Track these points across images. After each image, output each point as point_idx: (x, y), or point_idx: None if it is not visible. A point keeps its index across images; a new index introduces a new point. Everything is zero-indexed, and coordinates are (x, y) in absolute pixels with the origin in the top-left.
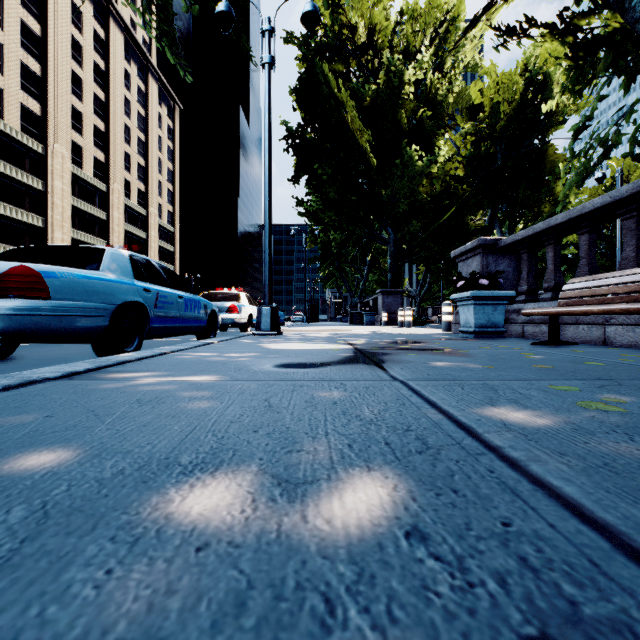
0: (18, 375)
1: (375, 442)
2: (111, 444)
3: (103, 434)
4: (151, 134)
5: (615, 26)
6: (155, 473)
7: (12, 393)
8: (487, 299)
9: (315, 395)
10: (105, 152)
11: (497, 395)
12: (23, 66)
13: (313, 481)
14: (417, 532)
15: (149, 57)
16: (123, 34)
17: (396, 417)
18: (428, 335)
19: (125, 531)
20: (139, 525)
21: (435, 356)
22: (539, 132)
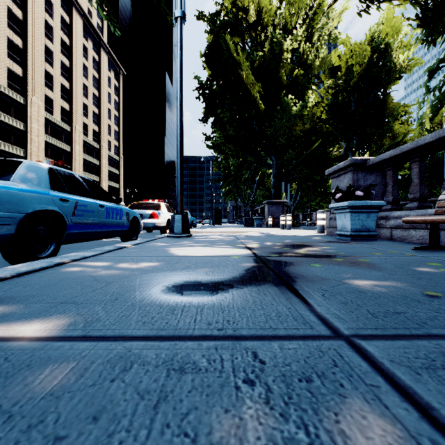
0: None
1: None
2: None
3: None
4: (103, 91)
5: None
6: None
7: None
8: (361, 208)
9: (202, 440)
10: (69, 103)
11: None
12: (9, 41)
13: None
14: None
15: (101, 36)
16: (82, 20)
17: None
18: (309, 237)
19: None
20: None
21: (342, 268)
22: (382, 86)
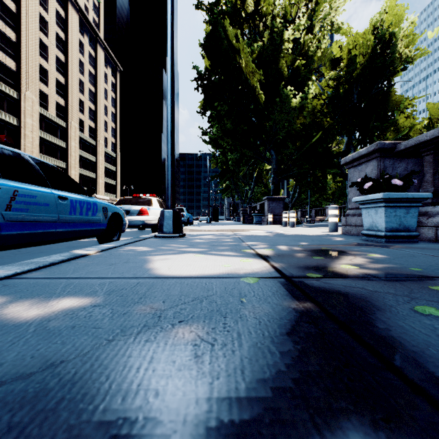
0: None
1: None
2: None
3: None
4: (99, 87)
5: None
6: None
7: None
8: (399, 201)
9: None
10: (65, 99)
11: None
12: (2, 34)
13: None
14: None
15: (98, 32)
16: (78, 15)
17: None
18: (327, 237)
19: None
20: None
21: None
22: (386, 77)
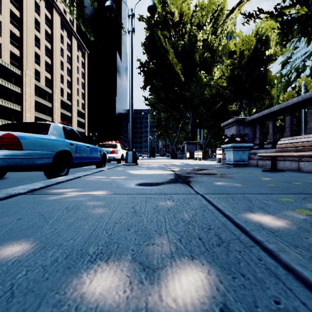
0: (5, 191)
1: (193, 237)
2: (51, 239)
3: (47, 231)
4: (73, 65)
5: (302, 13)
6: (75, 261)
7: (1, 203)
8: (239, 148)
9: (158, 204)
10: (51, 74)
11: (252, 204)
12: (11, 32)
13: (162, 267)
14: (227, 309)
15: (72, 28)
16: (60, 16)
17: (202, 219)
18: (210, 165)
19: (57, 308)
20: (65, 303)
21: (215, 178)
22: (263, 64)
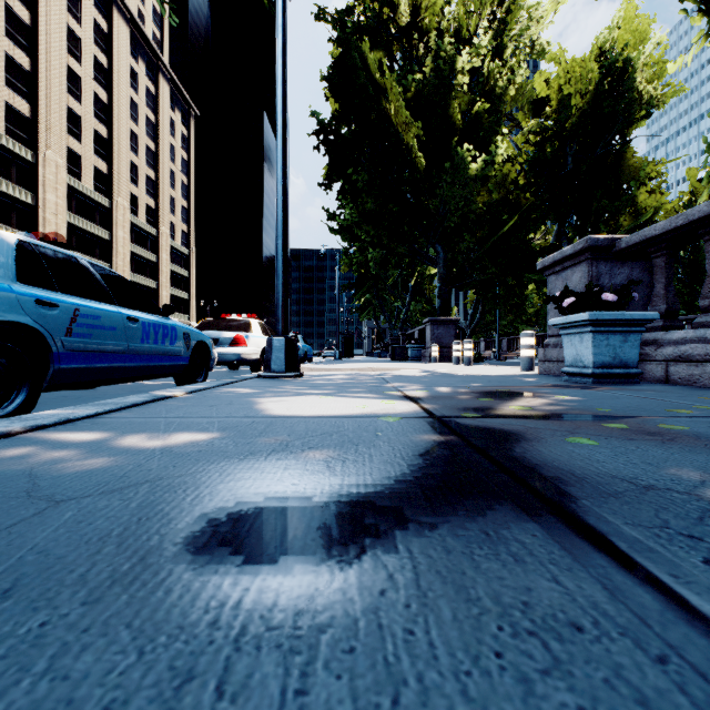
0: None
1: None
2: None
3: None
4: (162, 143)
5: None
6: None
7: None
8: (613, 324)
9: None
10: (108, 162)
11: None
12: (9, 59)
13: None
14: None
15: (160, 54)
16: (129, 27)
17: None
18: (513, 378)
19: None
20: None
21: (647, 448)
22: (618, 130)
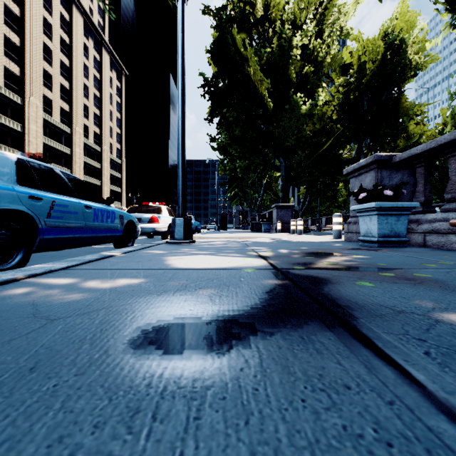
0: None
1: None
2: None
3: None
4: (104, 92)
5: None
6: None
7: None
8: (390, 209)
9: None
10: (69, 104)
11: None
12: (6, 38)
13: None
14: None
15: (103, 35)
16: (83, 17)
17: None
18: (328, 243)
19: None
20: None
21: (404, 288)
22: (396, 84)
